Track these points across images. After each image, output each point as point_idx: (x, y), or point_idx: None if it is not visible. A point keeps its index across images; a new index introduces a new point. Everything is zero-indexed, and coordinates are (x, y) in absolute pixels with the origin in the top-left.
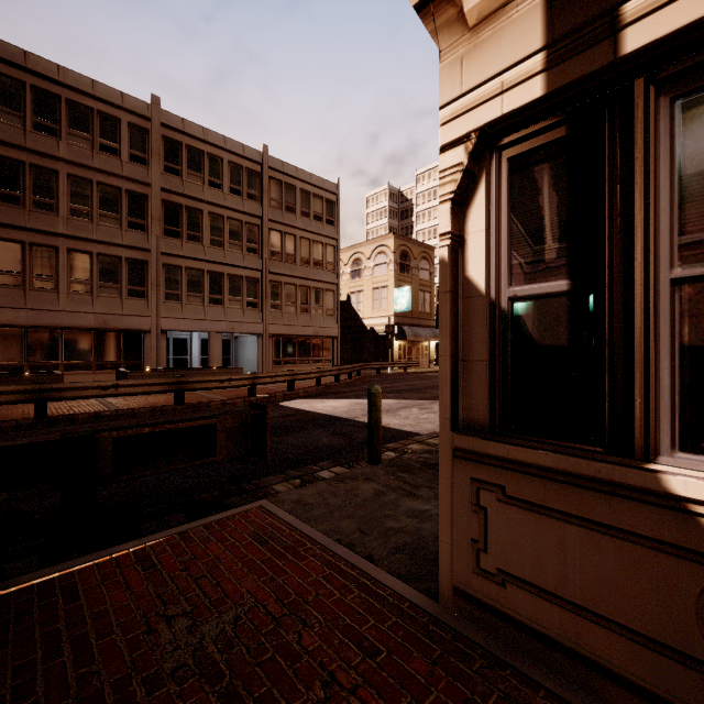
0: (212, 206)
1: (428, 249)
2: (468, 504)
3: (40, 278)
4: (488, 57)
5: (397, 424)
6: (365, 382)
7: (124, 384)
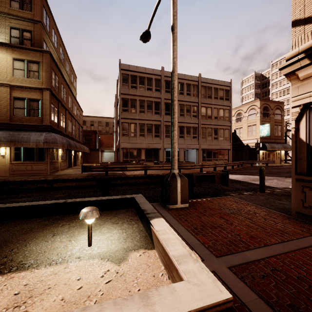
0: (180, 101)
1: (280, 103)
2: (300, 191)
3: (132, 133)
4: (306, 88)
5: (267, 184)
6: (246, 169)
7: (165, 166)
